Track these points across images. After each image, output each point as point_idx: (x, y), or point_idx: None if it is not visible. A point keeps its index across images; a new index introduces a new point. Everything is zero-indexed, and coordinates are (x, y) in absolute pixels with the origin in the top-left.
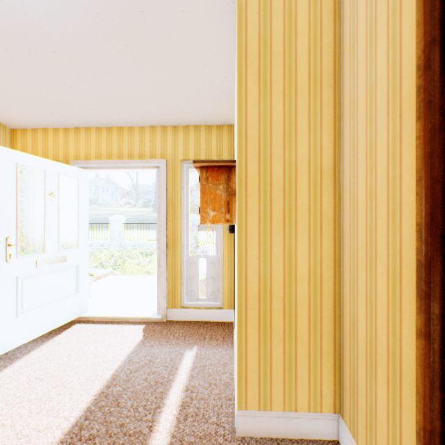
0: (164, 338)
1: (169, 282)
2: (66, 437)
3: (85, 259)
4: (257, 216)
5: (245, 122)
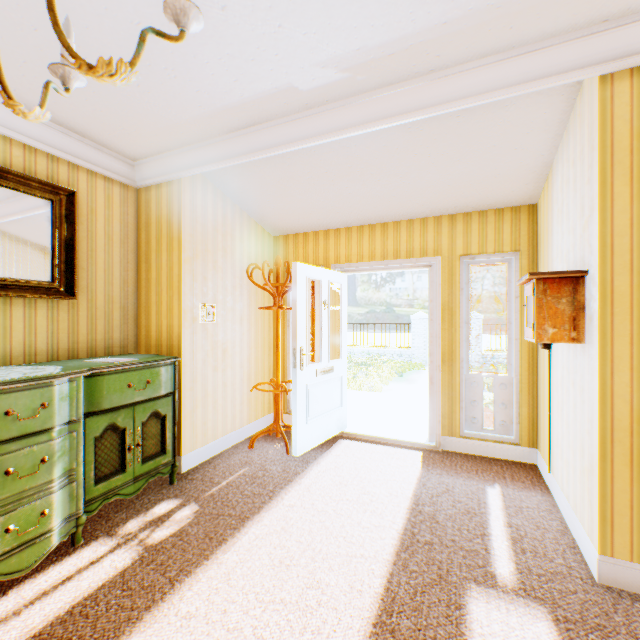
0: (450, 469)
1: (443, 404)
2: (403, 536)
3: (345, 370)
4: (627, 337)
5: (609, 231)
